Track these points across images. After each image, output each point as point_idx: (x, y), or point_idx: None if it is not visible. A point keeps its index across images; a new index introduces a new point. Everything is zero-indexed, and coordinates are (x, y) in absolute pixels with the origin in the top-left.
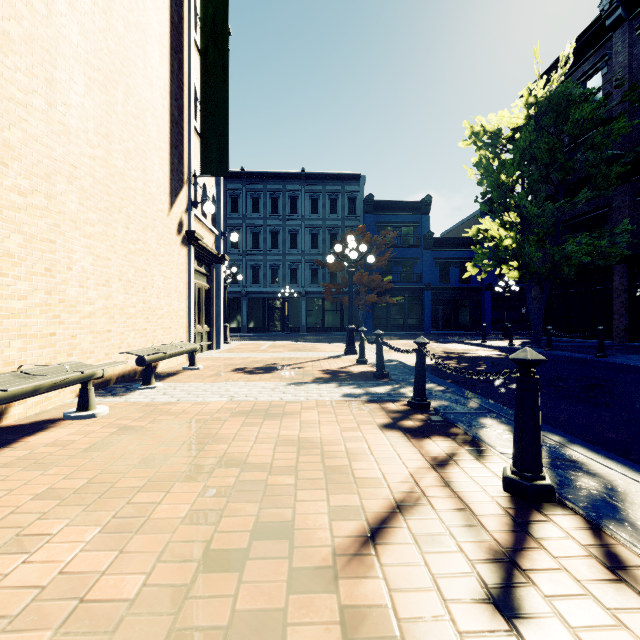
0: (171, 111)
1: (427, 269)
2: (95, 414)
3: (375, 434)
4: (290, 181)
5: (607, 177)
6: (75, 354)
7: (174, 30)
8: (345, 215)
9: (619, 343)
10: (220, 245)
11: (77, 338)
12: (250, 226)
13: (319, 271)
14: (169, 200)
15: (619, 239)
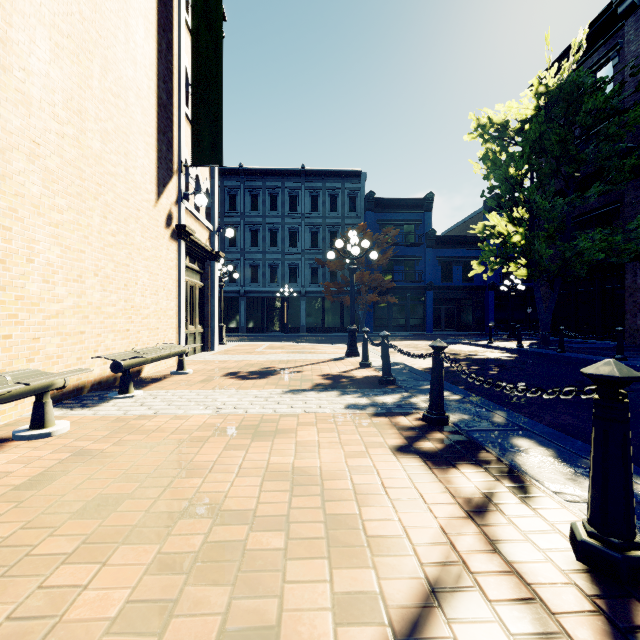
0: (158, 94)
1: (429, 268)
2: (51, 432)
3: (388, 461)
4: (289, 178)
5: (620, 170)
6: (37, 359)
7: (162, 6)
8: (345, 213)
9: (632, 344)
10: (215, 241)
11: (40, 341)
12: (248, 224)
13: (319, 270)
14: (156, 190)
15: (634, 235)
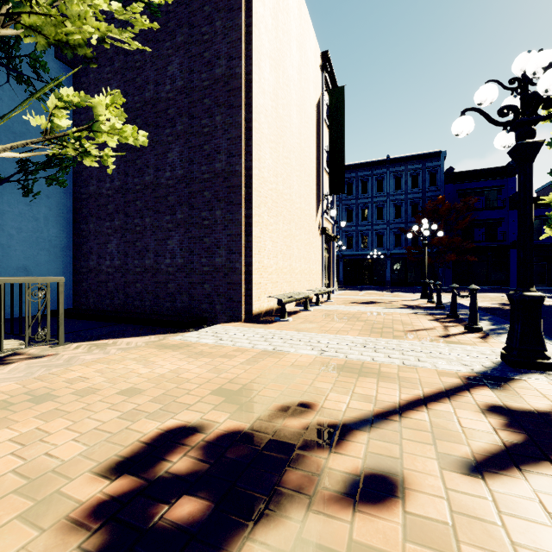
0: (316, 167)
1: (513, 228)
2: (311, 310)
3: (424, 321)
4: (377, 167)
5: None
6: (294, 289)
7: (317, 123)
8: (426, 188)
9: None
10: (334, 230)
11: (294, 283)
12: (345, 205)
13: (402, 236)
14: (316, 214)
15: None
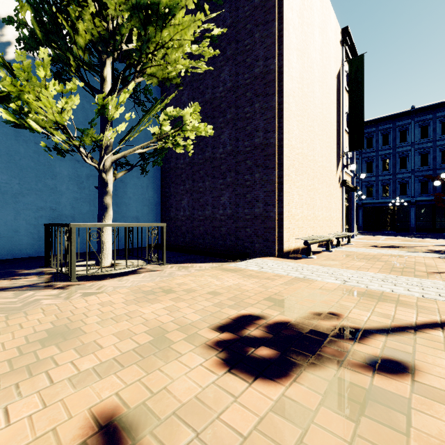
0: (336, 129)
1: None
2: (332, 251)
3: None
4: (399, 119)
5: None
6: (317, 233)
7: (337, 91)
8: None
9: None
10: (354, 181)
11: (317, 228)
12: (364, 158)
13: (429, 183)
14: (336, 169)
15: None
